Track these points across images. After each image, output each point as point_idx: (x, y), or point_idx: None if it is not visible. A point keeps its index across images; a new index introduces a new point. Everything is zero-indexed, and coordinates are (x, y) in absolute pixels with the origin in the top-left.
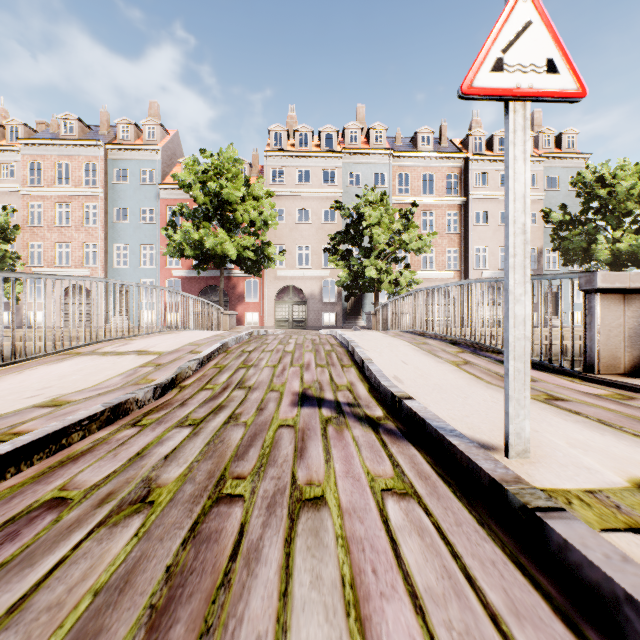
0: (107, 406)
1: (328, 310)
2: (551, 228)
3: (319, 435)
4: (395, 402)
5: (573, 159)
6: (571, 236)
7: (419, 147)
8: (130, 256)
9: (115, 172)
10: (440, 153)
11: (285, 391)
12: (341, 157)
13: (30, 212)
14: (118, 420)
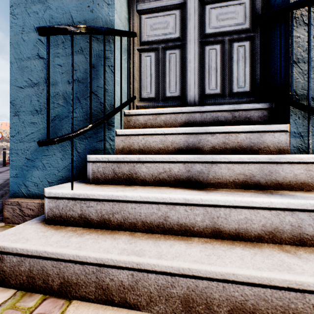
0: None
1: None
2: None
3: None
4: None
5: None
6: None
7: None
8: None
9: None
10: None
11: None
12: None
13: None
14: None
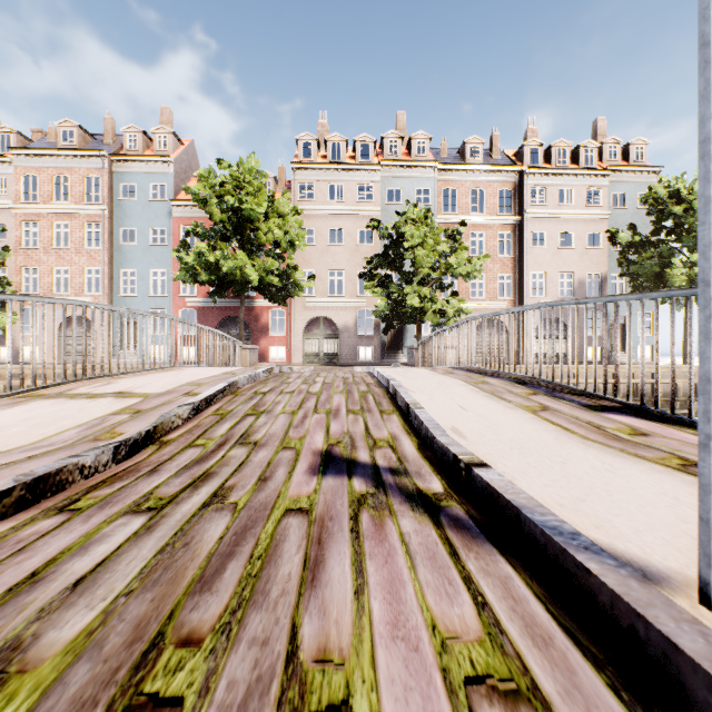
0: (20, 481)
1: (364, 344)
2: (617, 251)
3: (346, 531)
4: (460, 469)
5: (642, 173)
6: (641, 260)
7: (467, 159)
8: (138, 283)
9: (121, 187)
10: (491, 166)
11: (303, 449)
12: (379, 170)
13: (24, 232)
14: (43, 500)
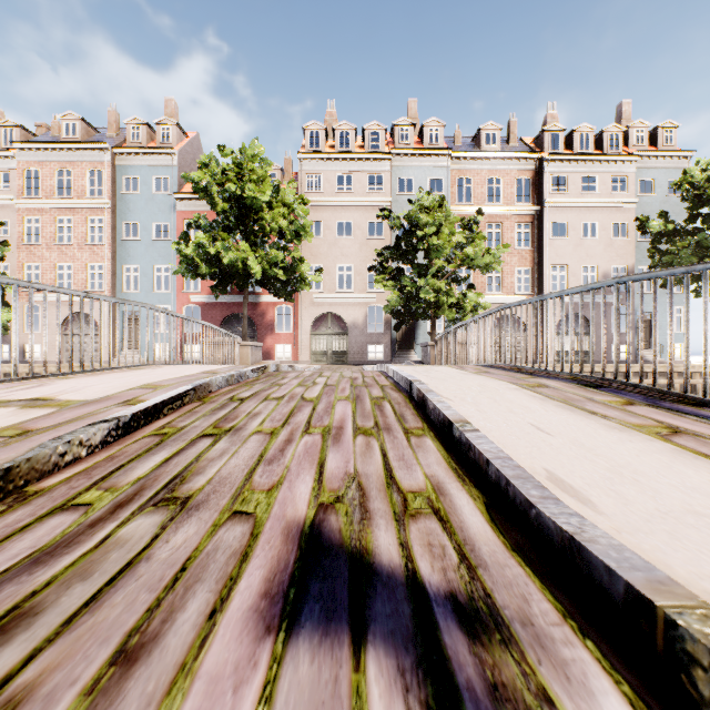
0: None
1: (374, 342)
2: (645, 242)
3: None
4: (671, 649)
5: (672, 158)
6: (676, 249)
7: (483, 147)
8: (141, 279)
9: (124, 180)
10: (509, 153)
11: (268, 518)
12: (389, 159)
13: (26, 228)
14: None
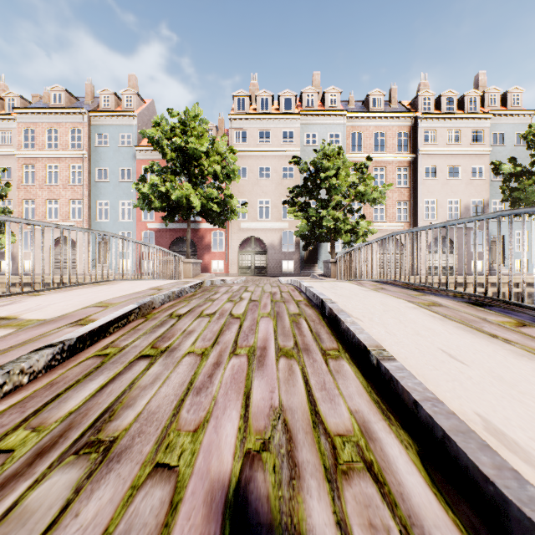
0: None
1: (287, 259)
2: (497, 181)
3: None
4: None
5: (519, 116)
6: (523, 186)
7: (371, 108)
8: (110, 211)
9: (97, 136)
10: (391, 113)
11: (191, 477)
12: (299, 118)
13: (24, 173)
14: None
